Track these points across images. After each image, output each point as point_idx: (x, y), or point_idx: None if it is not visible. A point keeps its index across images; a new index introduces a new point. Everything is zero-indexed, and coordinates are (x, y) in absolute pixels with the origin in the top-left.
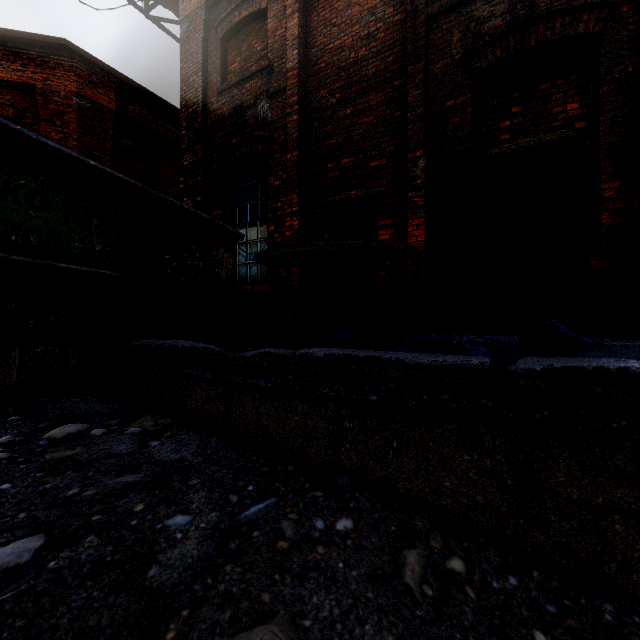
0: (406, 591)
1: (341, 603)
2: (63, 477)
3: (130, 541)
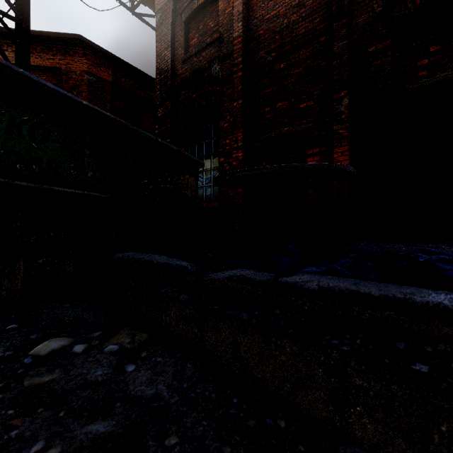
0: None
1: None
2: (33, 417)
3: None
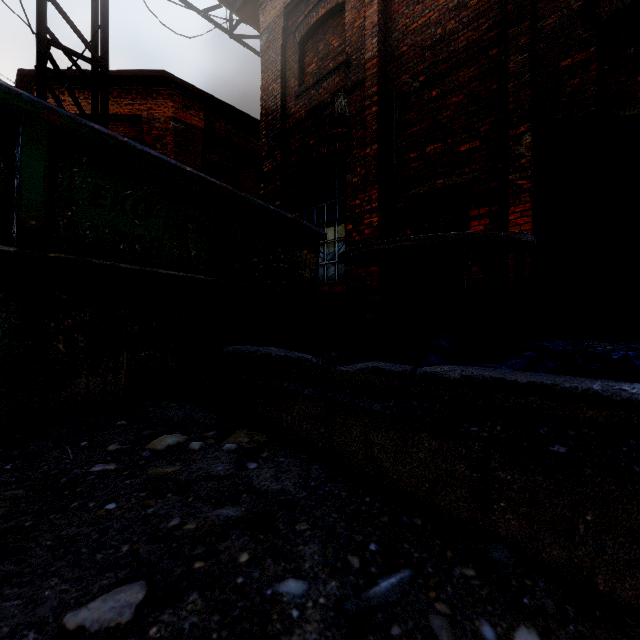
0: None
1: None
2: (164, 500)
3: (237, 609)
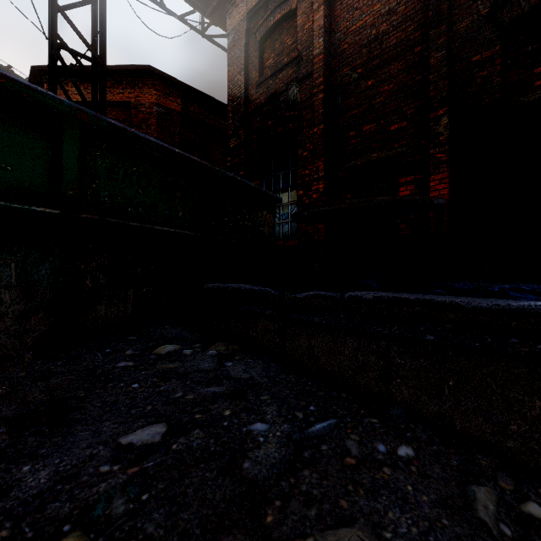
0: (481, 525)
1: (417, 523)
2: (170, 383)
3: (225, 438)
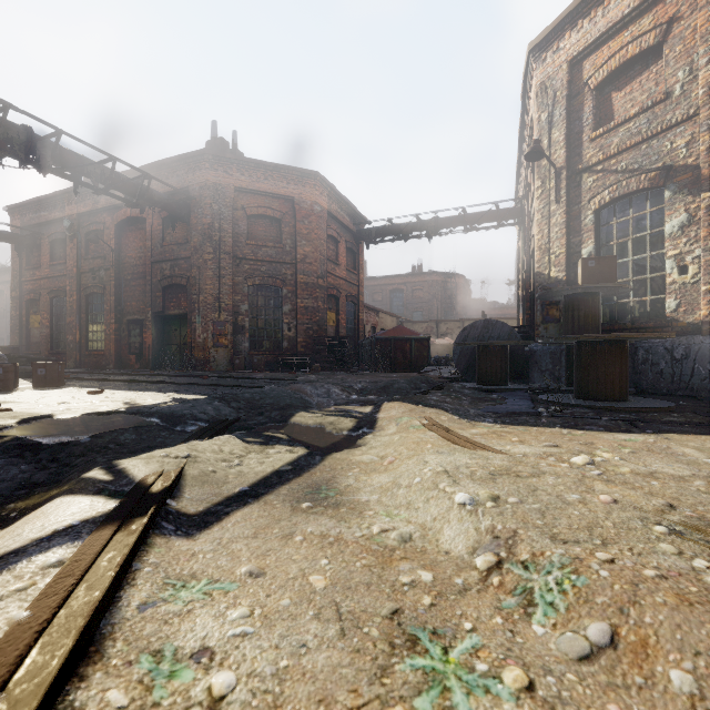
0: None
1: None
2: None
3: None
